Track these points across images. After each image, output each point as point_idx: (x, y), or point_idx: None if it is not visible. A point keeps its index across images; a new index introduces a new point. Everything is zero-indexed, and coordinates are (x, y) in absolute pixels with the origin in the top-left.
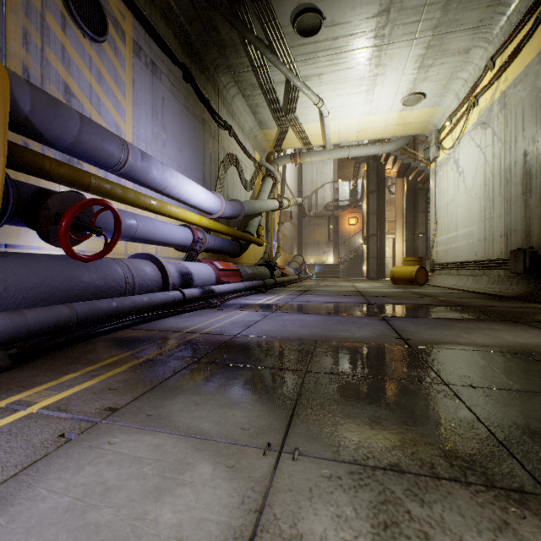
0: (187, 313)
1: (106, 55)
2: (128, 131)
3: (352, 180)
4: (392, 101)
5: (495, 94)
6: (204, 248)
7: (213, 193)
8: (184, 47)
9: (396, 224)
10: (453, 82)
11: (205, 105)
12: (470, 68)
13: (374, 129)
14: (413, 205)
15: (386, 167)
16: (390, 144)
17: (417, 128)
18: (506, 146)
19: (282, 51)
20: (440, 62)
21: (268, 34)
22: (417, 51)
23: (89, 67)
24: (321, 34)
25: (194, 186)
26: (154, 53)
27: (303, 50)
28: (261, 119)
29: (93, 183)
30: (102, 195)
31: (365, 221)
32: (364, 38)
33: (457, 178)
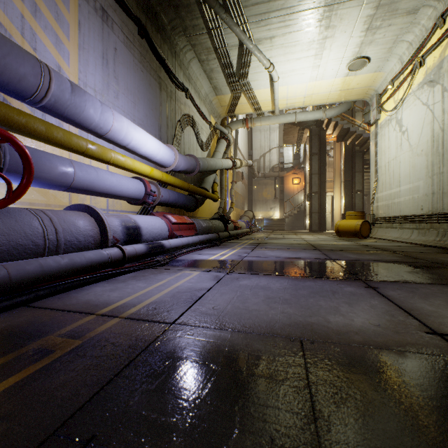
0: (126, 274)
1: None
2: (73, 75)
3: (295, 145)
4: (338, 66)
5: (446, 50)
6: (157, 202)
7: (166, 145)
8: (139, 3)
9: (335, 183)
10: (398, 45)
11: (162, 64)
12: (416, 29)
13: (319, 95)
14: (351, 166)
15: (327, 132)
16: (333, 110)
17: (358, 94)
18: None
19: (236, 11)
20: (388, 24)
21: None
22: (366, 11)
23: None
24: None
25: (144, 134)
26: (104, 0)
27: (256, 10)
28: (216, 85)
29: None
30: (14, 130)
31: (307, 180)
32: None
33: (400, 137)
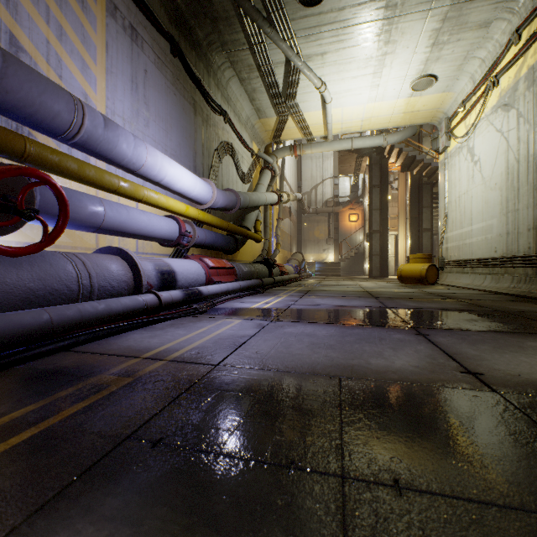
0: (162, 322)
1: (69, 7)
2: (100, 103)
3: (352, 175)
4: (401, 85)
5: (521, 70)
6: (193, 243)
7: (203, 179)
8: (172, 17)
9: (399, 220)
10: (469, 62)
11: (197, 85)
12: (489, 44)
13: (380, 118)
14: (418, 201)
15: (390, 161)
16: (396, 135)
17: (425, 117)
18: (536, 128)
19: (282, 25)
20: (457, 39)
21: (266, 2)
22: (431, 24)
23: (45, 18)
24: (326, 3)
25: (179, 168)
26: (134, 17)
27: (305, 23)
28: (259, 106)
29: (29, 150)
30: (47, 169)
31: (367, 217)
32: (374, 8)
33: (472, 168)
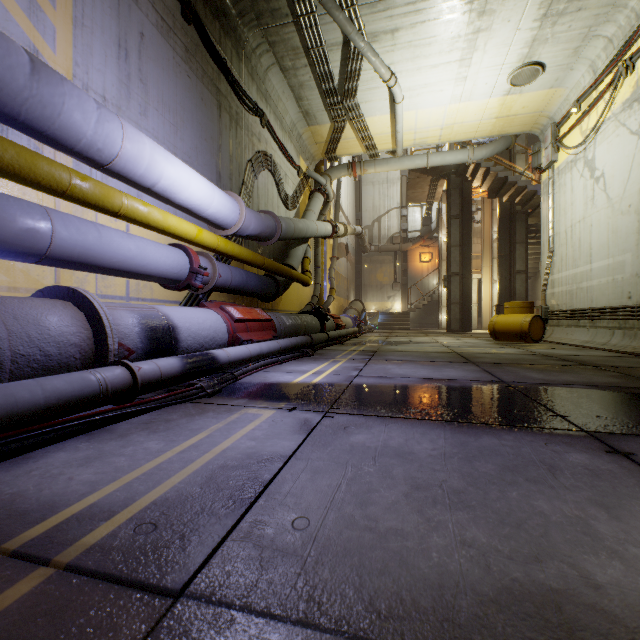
0: (135, 417)
1: None
2: (63, 68)
3: (424, 205)
4: (495, 78)
5: None
6: (212, 285)
7: (226, 193)
8: None
9: (483, 260)
10: (589, 44)
11: (221, 68)
12: (621, 16)
13: (465, 125)
14: (508, 235)
15: (473, 184)
16: (485, 148)
17: (523, 124)
18: None
19: None
20: (577, 7)
21: None
22: None
23: None
24: None
25: (183, 169)
26: None
27: None
28: (308, 109)
29: None
30: None
31: (443, 256)
32: None
33: (592, 187)
